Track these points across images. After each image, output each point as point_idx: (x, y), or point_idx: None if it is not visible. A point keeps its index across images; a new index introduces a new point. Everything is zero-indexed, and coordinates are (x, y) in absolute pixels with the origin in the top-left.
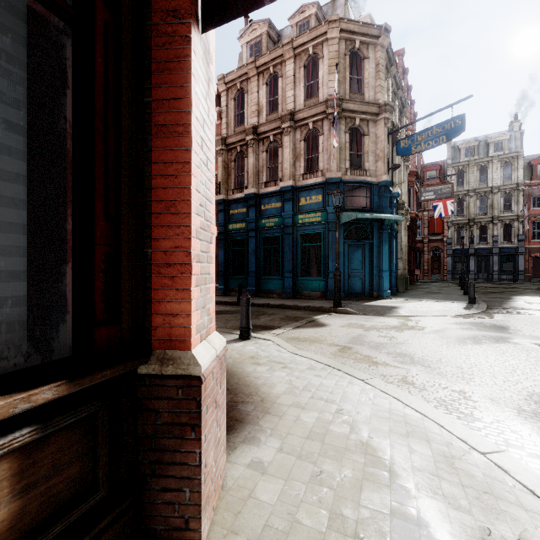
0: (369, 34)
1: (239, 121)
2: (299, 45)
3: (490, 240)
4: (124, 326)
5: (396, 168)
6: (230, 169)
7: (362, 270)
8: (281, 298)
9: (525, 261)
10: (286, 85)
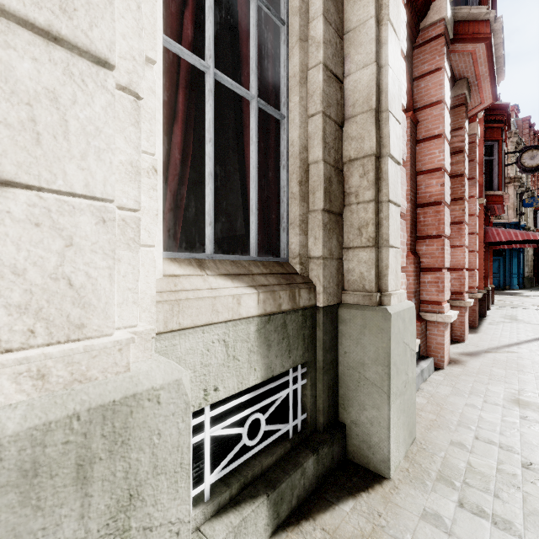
0: None
1: None
2: None
3: None
4: None
5: (522, 214)
6: None
7: (498, 273)
8: None
9: None
10: None
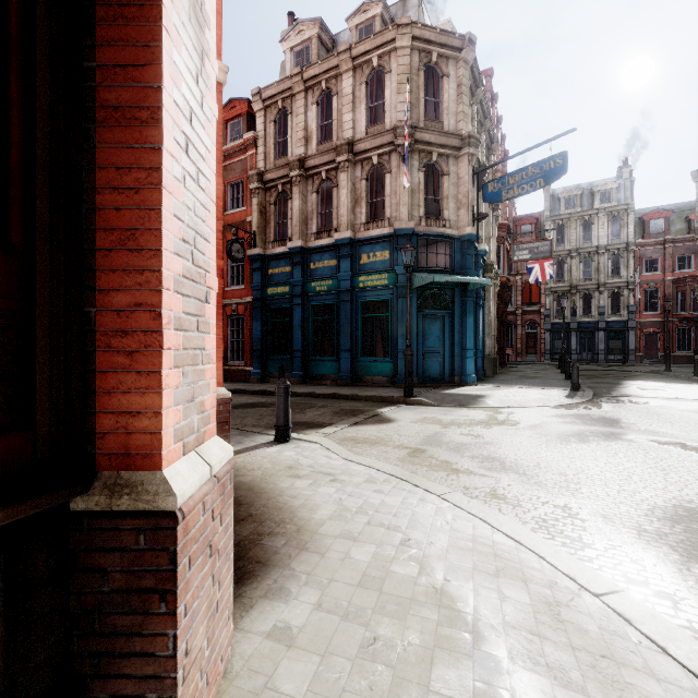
0: (449, 45)
1: (280, 152)
2: (359, 54)
3: (596, 311)
4: (41, 433)
5: (482, 218)
6: (269, 214)
7: (440, 348)
8: (336, 385)
9: (636, 338)
10: (343, 106)
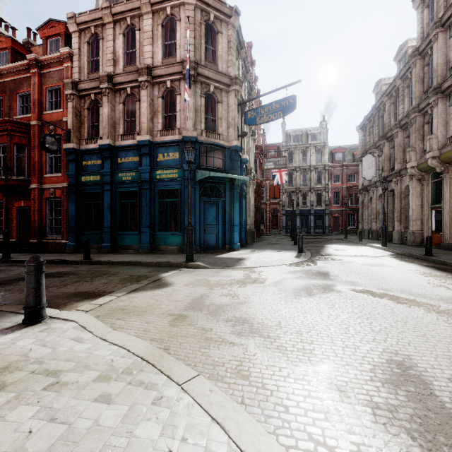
0: (222, 11)
1: (94, 68)
2: (156, 1)
3: (309, 204)
4: None
5: (244, 135)
6: (83, 117)
7: (216, 225)
8: (138, 253)
9: (329, 220)
10: (144, 39)
